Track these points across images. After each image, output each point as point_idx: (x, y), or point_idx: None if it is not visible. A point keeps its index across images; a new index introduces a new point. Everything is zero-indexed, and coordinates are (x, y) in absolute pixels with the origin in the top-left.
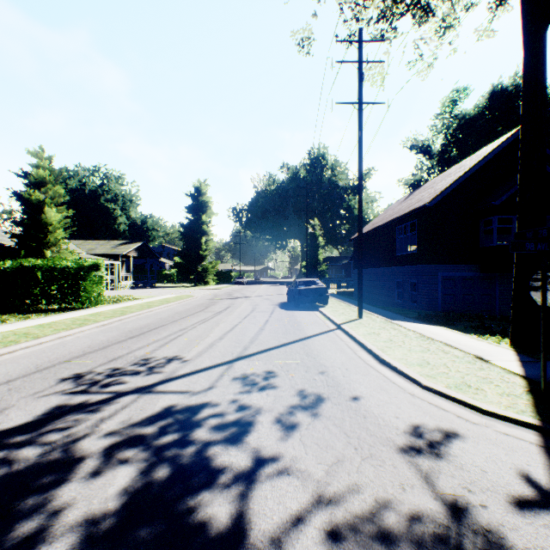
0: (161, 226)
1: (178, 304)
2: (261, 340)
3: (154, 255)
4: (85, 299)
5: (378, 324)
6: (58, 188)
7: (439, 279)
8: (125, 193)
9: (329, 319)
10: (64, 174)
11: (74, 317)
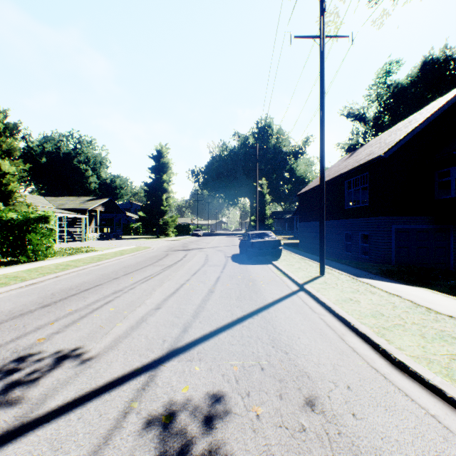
0: (127, 185)
1: (131, 256)
2: (209, 312)
3: (120, 210)
4: (32, 252)
5: (347, 284)
6: (12, 141)
7: (393, 232)
8: (96, 156)
9: (287, 275)
10: (41, 138)
11: (5, 274)
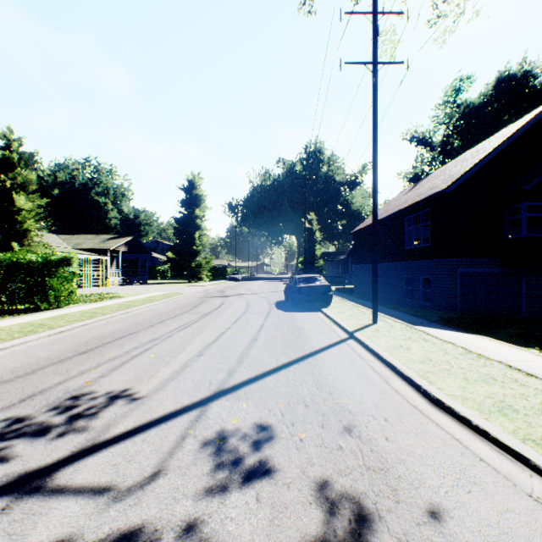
0: (154, 221)
1: (162, 303)
2: (253, 358)
3: (145, 250)
4: (53, 298)
5: (400, 332)
6: (28, 173)
7: (457, 275)
8: (117, 187)
9: (336, 323)
10: (53, 166)
11: (29, 321)
